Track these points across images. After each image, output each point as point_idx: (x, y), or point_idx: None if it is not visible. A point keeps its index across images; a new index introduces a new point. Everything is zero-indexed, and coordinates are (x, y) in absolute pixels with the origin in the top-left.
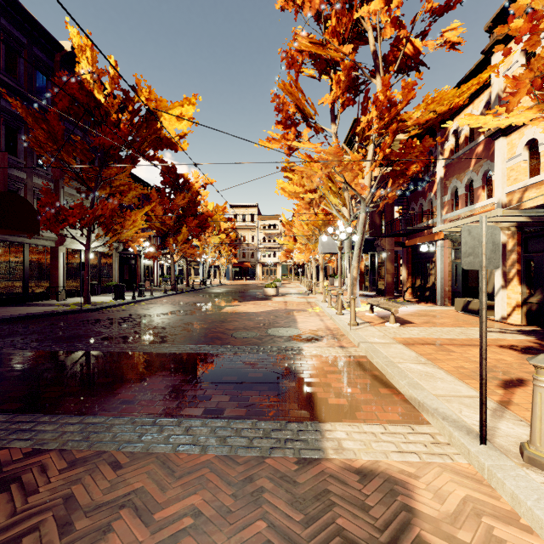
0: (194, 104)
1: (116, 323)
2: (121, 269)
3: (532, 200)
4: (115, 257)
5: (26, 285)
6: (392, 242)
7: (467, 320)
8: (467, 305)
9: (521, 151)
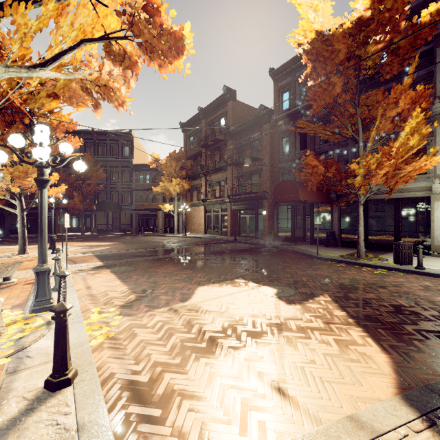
0: None
1: (244, 258)
2: None
3: None
4: None
5: (397, 236)
6: None
7: None
8: None
9: None
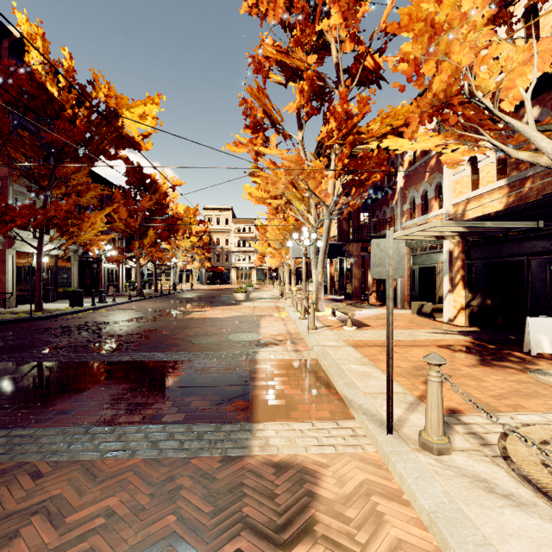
0: (157, 103)
1: (69, 331)
2: (81, 273)
3: (473, 211)
4: (73, 260)
5: None
6: (359, 248)
7: (419, 323)
8: (421, 308)
9: (464, 166)
